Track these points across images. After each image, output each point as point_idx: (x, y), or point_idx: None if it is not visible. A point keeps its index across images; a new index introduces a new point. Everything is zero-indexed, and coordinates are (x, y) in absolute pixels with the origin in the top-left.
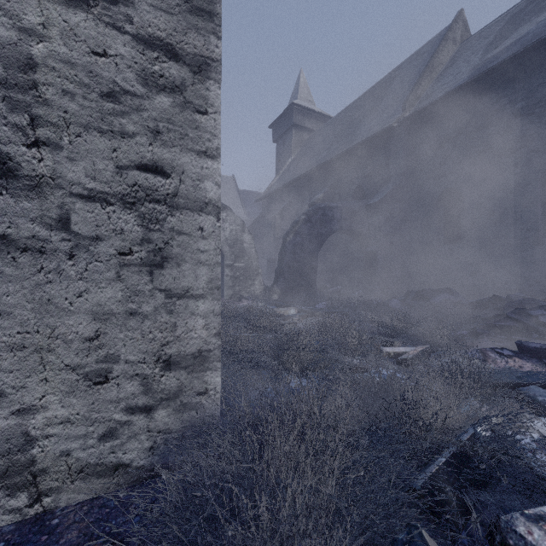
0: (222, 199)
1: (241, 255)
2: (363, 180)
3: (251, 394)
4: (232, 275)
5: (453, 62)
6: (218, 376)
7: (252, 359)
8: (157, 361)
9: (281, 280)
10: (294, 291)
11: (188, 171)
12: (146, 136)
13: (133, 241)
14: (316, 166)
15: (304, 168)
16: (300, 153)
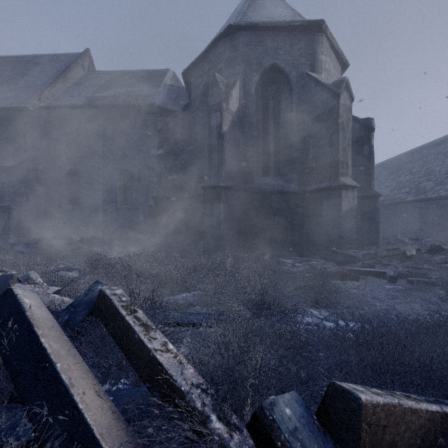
0: None
1: None
2: None
3: None
4: None
5: (80, 83)
6: None
7: None
8: None
9: None
10: None
11: None
12: None
13: None
14: None
15: None
16: None
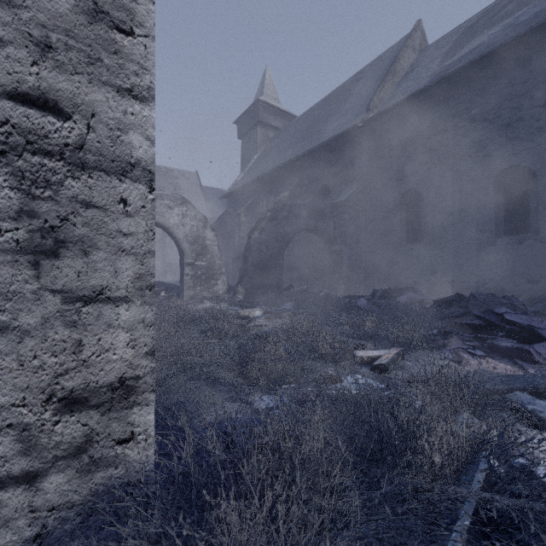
0: (184, 195)
1: (202, 253)
2: (328, 179)
3: (206, 419)
4: (193, 275)
5: (413, 68)
6: (151, 413)
7: (209, 373)
8: (47, 400)
9: (245, 279)
10: (260, 291)
11: (101, 113)
12: (26, 48)
13: (1, 212)
14: (282, 164)
15: (269, 165)
16: (266, 151)
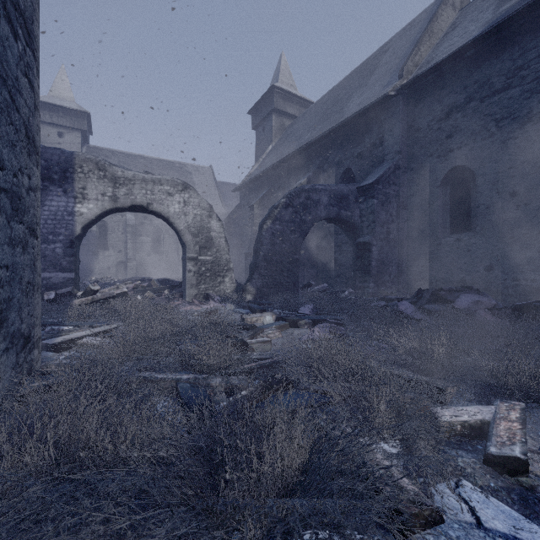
0: (198, 190)
1: (207, 246)
2: (352, 161)
3: None
4: (196, 271)
5: (455, 26)
6: None
7: None
8: None
9: (256, 276)
10: (273, 290)
11: None
12: None
13: None
14: (298, 148)
15: (285, 153)
16: (281, 140)
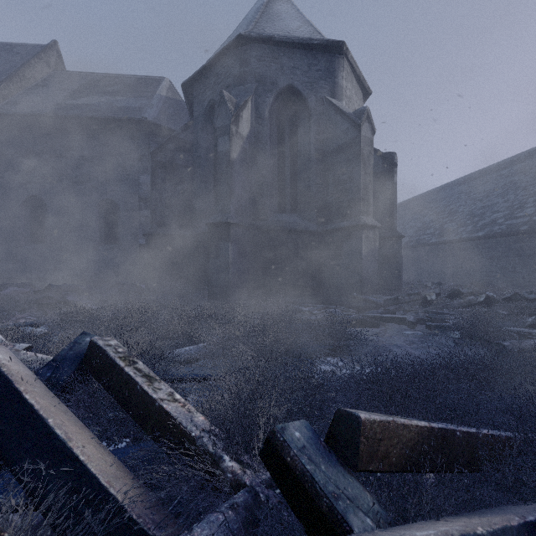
0: None
1: None
2: None
3: None
4: None
5: (45, 84)
6: None
7: None
8: None
9: None
10: None
11: None
12: None
13: None
14: None
15: None
16: None
